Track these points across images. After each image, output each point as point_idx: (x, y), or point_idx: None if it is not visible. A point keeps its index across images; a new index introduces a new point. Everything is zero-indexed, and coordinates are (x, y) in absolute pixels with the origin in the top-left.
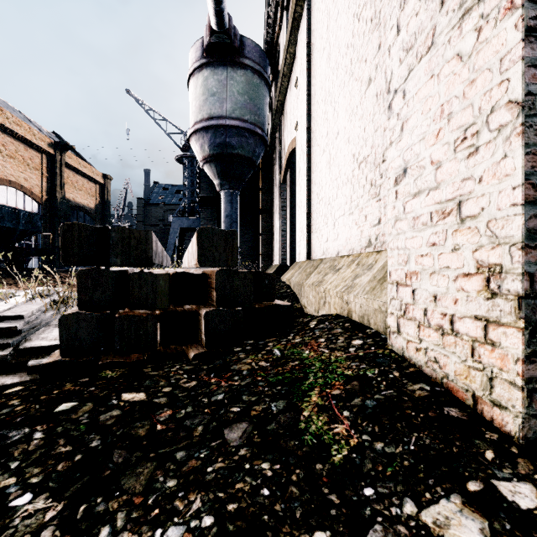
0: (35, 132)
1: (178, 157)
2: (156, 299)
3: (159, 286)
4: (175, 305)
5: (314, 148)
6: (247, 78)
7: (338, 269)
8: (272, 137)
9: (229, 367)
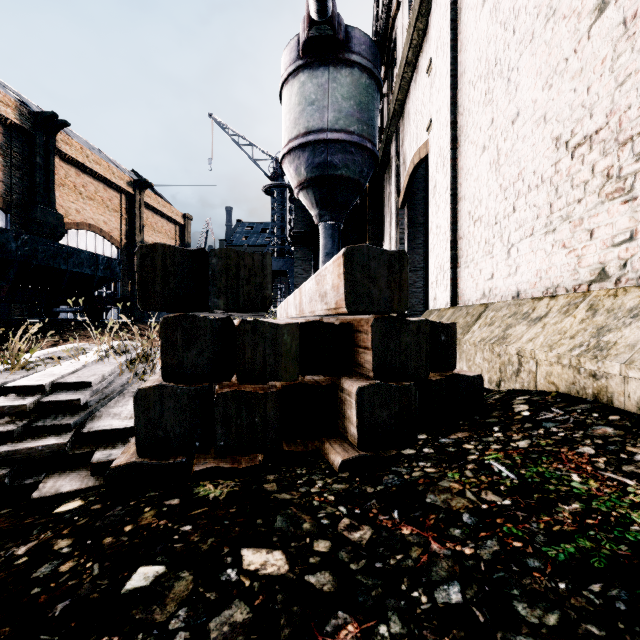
0: (114, 171)
1: (266, 187)
2: (278, 364)
3: (283, 344)
4: (304, 375)
5: (462, 148)
6: (353, 78)
7: (538, 318)
8: (384, 151)
9: (421, 498)
